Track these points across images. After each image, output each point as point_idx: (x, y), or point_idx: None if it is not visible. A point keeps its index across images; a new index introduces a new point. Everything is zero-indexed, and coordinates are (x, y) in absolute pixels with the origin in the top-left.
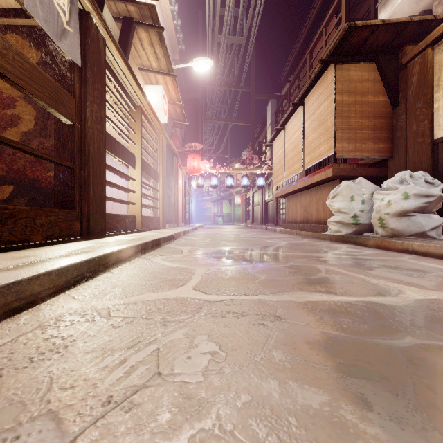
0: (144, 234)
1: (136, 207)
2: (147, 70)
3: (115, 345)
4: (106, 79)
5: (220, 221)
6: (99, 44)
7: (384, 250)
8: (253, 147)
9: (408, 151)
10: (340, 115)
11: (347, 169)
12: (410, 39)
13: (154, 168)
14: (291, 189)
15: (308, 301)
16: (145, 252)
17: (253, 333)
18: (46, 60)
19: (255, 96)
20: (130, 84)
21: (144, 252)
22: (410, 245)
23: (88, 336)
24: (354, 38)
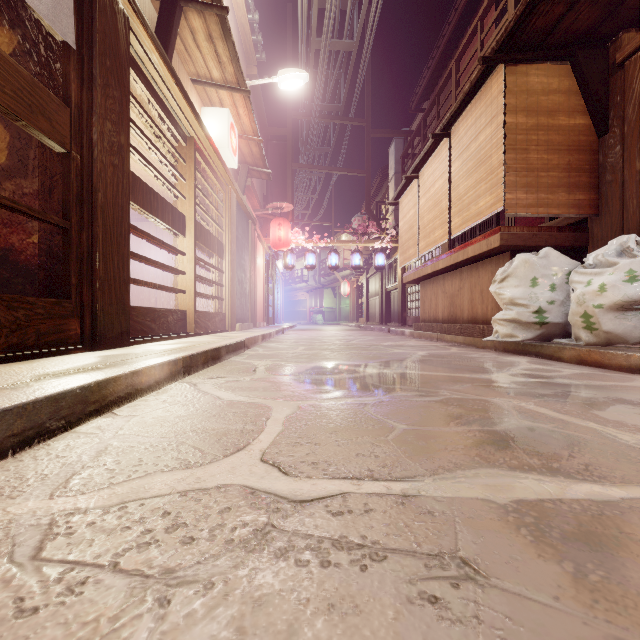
0: (197, 339)
1: (186, 297)
2: (204, 83)
3: None
4: (137, 91)
5: (319, 320)
6: (116, 23)
7: (593, 367)
8: (369, 209)
9: (625, 205)
10: (513, 147)
11: (524, 236)
12: (629, 21)
13: (218, 238)
14: (429, 269)
15: (519, 500)
16: (191, 372)
17: None
18: (27, 48)
19: (372, 132)
20: (175, 100)
21: (189, 371)
22: None
23: None
24: (540, 18)
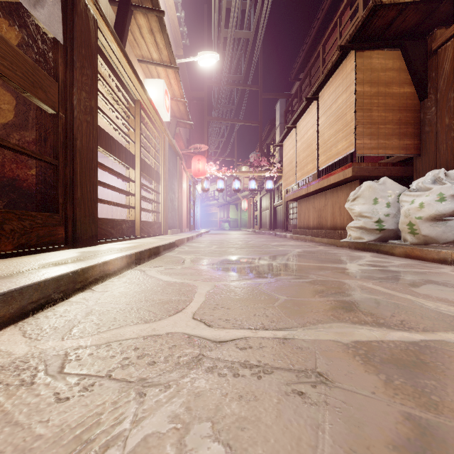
0: (142, 241)
1: (134, 211)
2: (147, 62)
3: (40, 453)
4: (101, 68)
5: (226, 227)
6: (88, 24)
7: (415, 259)
8: (261, 149)
9: (438, 148)
10: (361, 108)
11: (369, 169)
12: (441, 22)
13: (156, 169)
14: (304, 192)
15: (356, 341)
16: (141, 263)
17: (289, 416)
18: (27, 41)
19: (264, 95)
20: (127, 75)
21: (139, 262)
22: (449, 254)
23: (3, 426)
24: (379, 19)
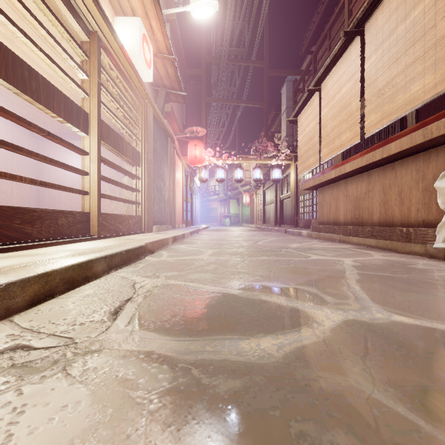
0: (85, 245)
1: (89, 198)
2: None
3: None
4: None
5: (227, 222)
6: None
7: None
8: (267, 133)
9: None
10: None
11: None
12: None
13: (135, 147)
14: (333, 174)
15: None
16: None
17: None
18: None
19: (270, 72)
20: None
21: None
22: None
23: None
24: None
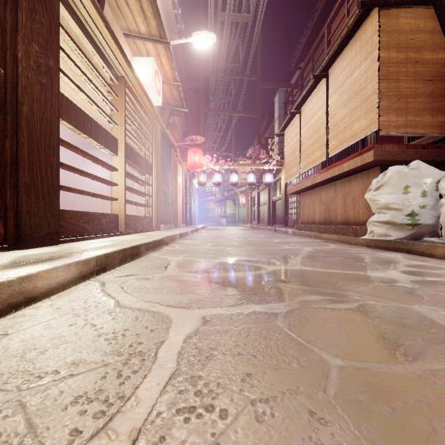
0: (123, 238)
1: (118, 203)
2: (134, 36)
3: None
4: (74, 34)
5: (224, 222)
6: None
7: None
8: (260, 141)
9: None
10: (385, 77)
11: (394, 152)
12: None
13: (146, 159)
14: (309, 183)
15: None
16: (107, 269)
17: None
18: None
19: (262, 85)
20: (106, 42)
21: (104, 269)
22: None
23: None
24: None
